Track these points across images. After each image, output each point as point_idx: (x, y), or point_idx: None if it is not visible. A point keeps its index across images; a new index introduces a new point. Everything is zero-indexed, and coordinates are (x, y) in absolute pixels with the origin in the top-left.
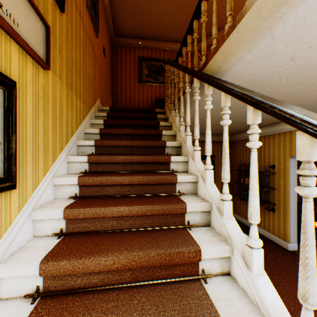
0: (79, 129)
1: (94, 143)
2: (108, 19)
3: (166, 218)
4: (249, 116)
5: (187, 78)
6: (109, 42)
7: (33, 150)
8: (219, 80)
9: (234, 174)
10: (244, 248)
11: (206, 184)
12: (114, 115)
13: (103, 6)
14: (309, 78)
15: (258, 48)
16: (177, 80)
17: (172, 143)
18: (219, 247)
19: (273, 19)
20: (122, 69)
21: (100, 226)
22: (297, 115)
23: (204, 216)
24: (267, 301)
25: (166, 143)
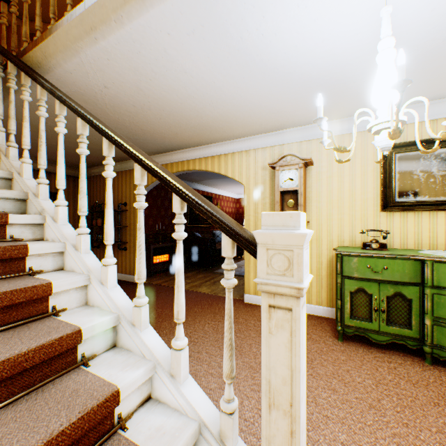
0: None
1: None
2: None
3: None
4: (58, 108)
5: None
6: None
7: None
8: (38, 74)
9: (87, 219)
10: (55, 210)
11: (23, 178)
12: None
13: None
14: (127, 111)
15: (73, 63)
16: None
17: None
18: (31, 215)
19: (77, 46)
20: None
21: None
22: (76, 106)
23: (20, 206)
24: (67, 234)
25: None
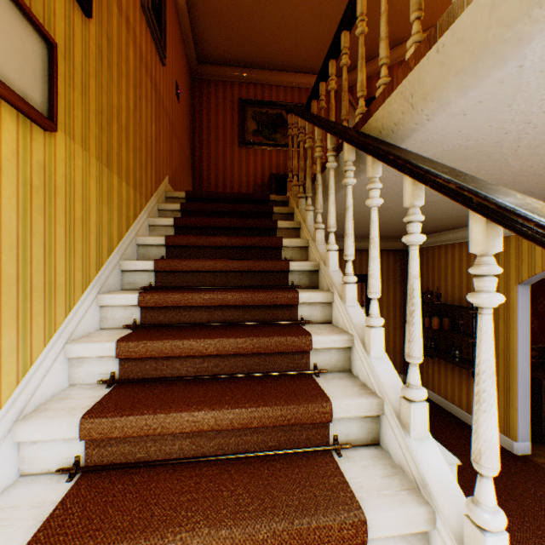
0: (127, 238)
1: (154, 266)
2: (184, 31)
3: (291, 430)
4: (475, 236)
5: (330, 141)
6: (187, 73)
7: (18, 298)
8: (399, 150)
9: None
10: (463, 523)
11: (370, 356)
12: (194, 208)
13: (176, 9)
14: None
15: (484, 85)
16: (309, 144)
17: (300, 264)
18: (404, 511)
19: (528, 21)
20: (211, 121)
21: (157, 450)
22: None
23: (368, 425)
24: None
25: (289, 265)
